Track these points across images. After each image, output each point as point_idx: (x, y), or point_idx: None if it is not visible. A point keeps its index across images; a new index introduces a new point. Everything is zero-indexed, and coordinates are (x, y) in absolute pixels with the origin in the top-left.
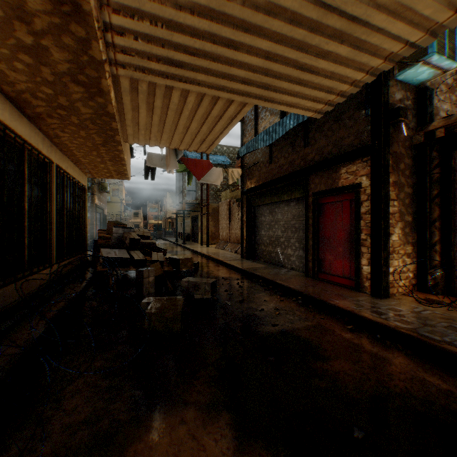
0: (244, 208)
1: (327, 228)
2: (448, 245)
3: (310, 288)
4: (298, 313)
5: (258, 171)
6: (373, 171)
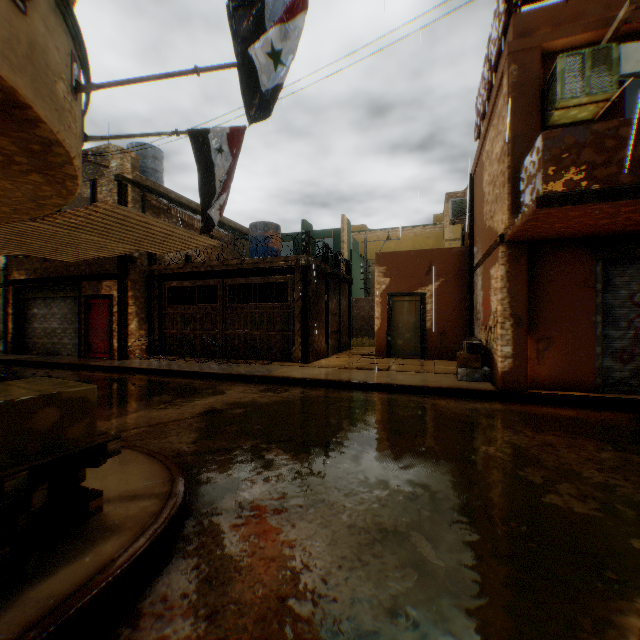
0: (11, 299)
1: (96, 321)
2: (162, 330)
3: (79, 361)
4: (65, 372)
5: (31, 264)
6: (120, 288)
